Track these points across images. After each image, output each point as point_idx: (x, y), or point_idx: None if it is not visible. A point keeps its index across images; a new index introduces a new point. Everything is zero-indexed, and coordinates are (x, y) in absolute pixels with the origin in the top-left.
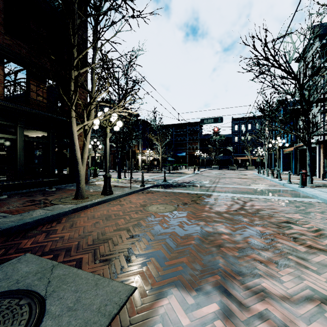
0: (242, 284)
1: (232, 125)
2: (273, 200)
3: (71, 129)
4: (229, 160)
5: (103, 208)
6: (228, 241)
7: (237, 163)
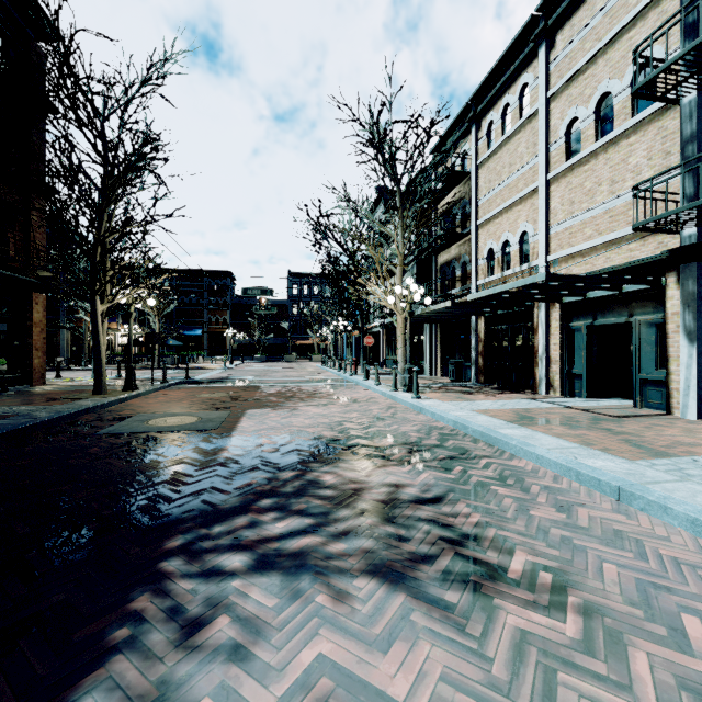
0: (282, 406)
1: (289, 284)
2: (318, 385)
3: (95, 308)
4: (284, 346)
5: (148, 399)
6: (276, 401)
7: (298, 351)
